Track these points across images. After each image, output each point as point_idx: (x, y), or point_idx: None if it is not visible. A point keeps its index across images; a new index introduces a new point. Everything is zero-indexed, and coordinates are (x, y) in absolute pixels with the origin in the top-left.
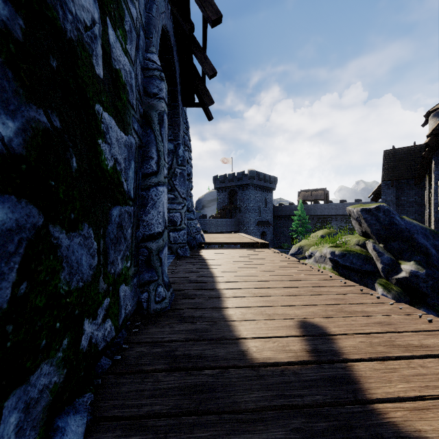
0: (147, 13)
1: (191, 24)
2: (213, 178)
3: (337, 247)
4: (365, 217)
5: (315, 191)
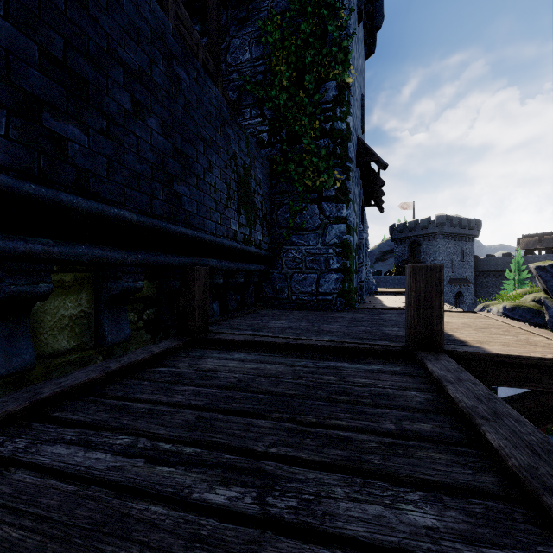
0: (358, 212)
1: (371, 189)
2: (389, 228)
3: (510, 303)
4: (539, 274)
5: (547, 236)
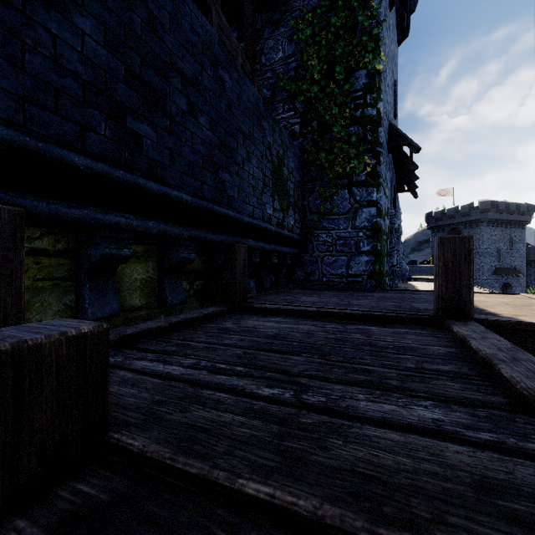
0: (390, 197)
1: (404, 174)
2: (426, 216)
3: None
4: None
5: None
